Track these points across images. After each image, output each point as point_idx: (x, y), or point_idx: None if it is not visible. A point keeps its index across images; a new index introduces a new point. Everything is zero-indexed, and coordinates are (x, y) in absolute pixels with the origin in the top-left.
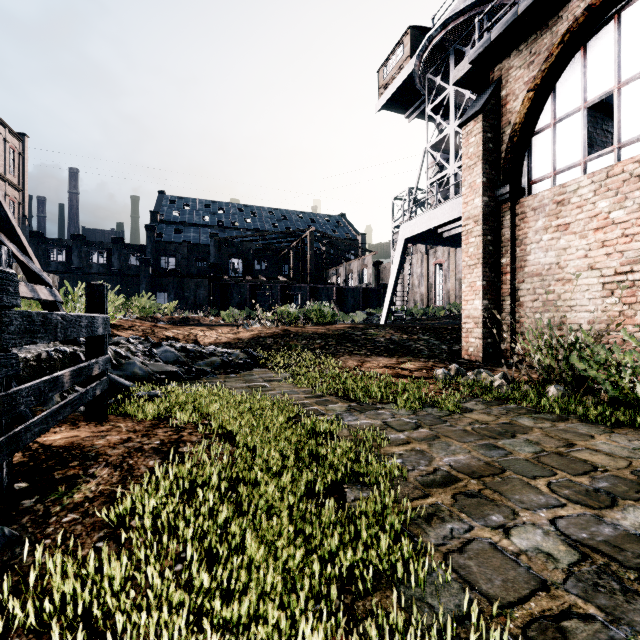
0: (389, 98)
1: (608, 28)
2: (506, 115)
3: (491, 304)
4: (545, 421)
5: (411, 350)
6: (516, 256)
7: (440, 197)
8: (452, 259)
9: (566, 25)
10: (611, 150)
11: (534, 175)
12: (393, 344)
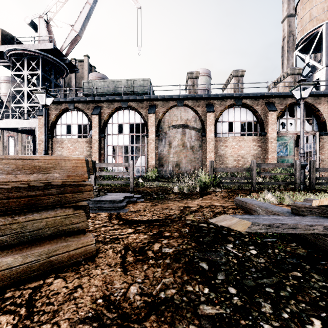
0: None
1: (70, 112)
2: (50, 118)
3: None
4: None
5: None
6: (53, 151)
7: (19, 114)
8: (20, 135)
9: (63, 107)
10: (71, 135)
11: (57, 133)
12: None
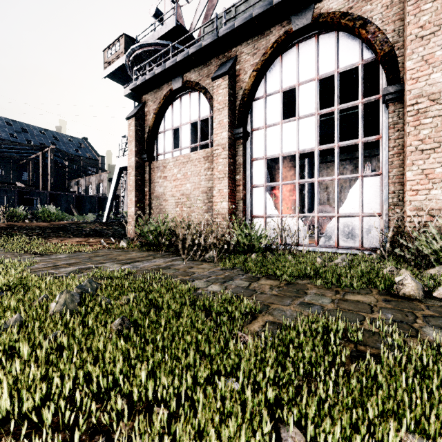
0: (111, 72)
1: (178, 100)
2: (147, 121)
3: (140, 209)
4: (124, 252)
5: (102, 234)
6: (151, 188)
7: None
8: None
9: (165, 92)
10: (179, 149)
11: (158, 152)
12: (93, 231)
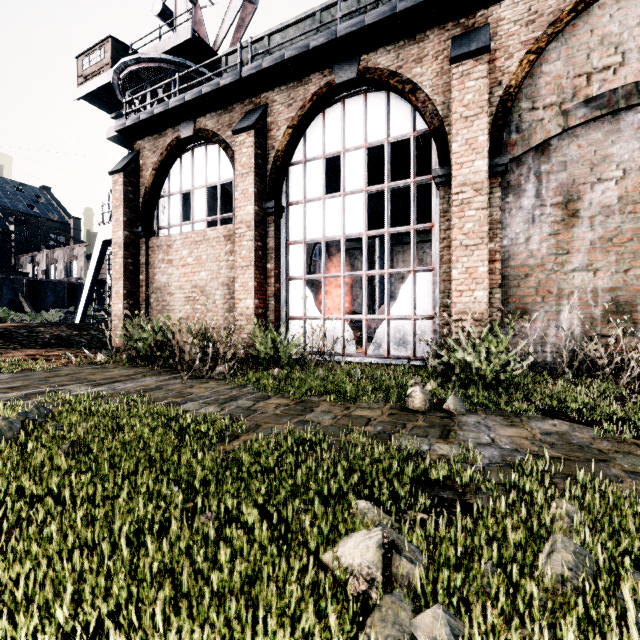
0: (90, 93)
1: (190, 153)
2: (143, 178)
3: (132, 307)
4: (101, 369)
5: (71, 343)
6: (150, 275)
7: None
8: None
9: (169, 140)
10: (191, 223)
11: (161, 224)
12: (57, 339)
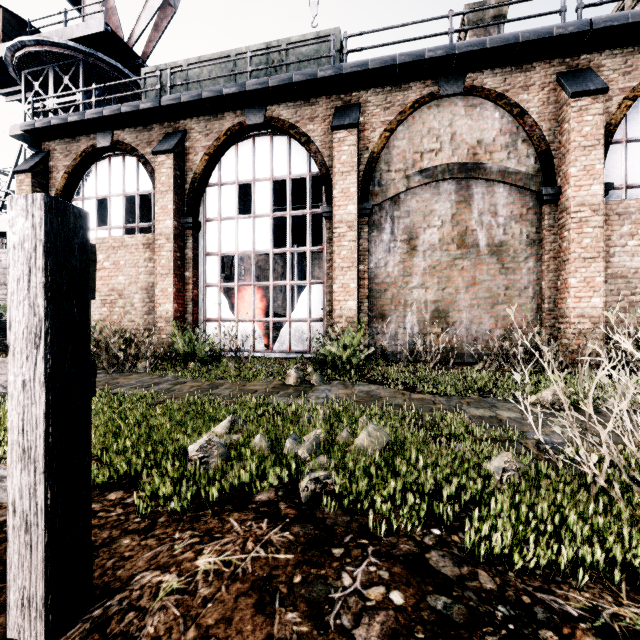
0: None
1: (106, 161)
2: (53, 180)
3: None
4: None
5: None
6: None
7: None
8: None
9: (84, 147)
10: (107, 228)
11: None
12: None
